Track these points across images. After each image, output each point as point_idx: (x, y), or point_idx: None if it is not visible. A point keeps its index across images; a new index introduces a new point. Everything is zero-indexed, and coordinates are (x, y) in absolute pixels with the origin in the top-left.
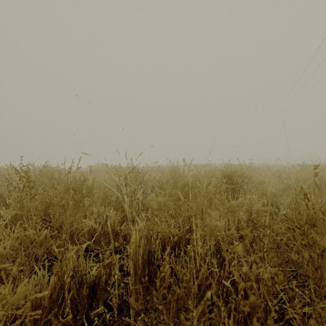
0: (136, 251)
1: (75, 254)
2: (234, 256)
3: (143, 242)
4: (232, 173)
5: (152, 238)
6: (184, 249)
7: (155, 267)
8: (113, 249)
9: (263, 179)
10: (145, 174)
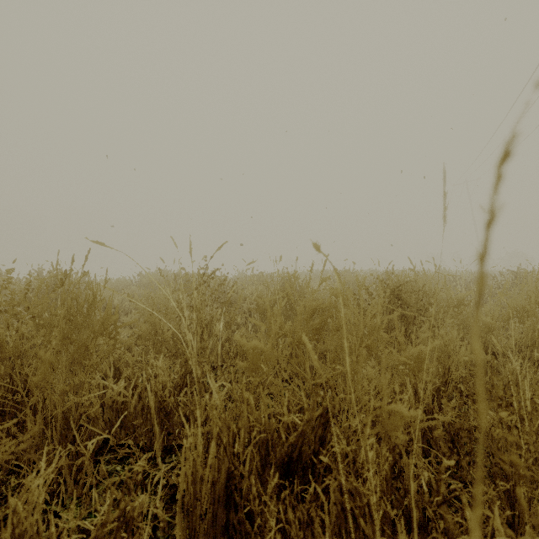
0: (194, 479)
1: (70, 463)
2: (438, 490)
3: (213, 453)
4: (401, 285)
5: (236, 440)
6: (311, 459)
7: (241, 516)
8: (131, 482)
9: (462, 296)
10: (236, 289)
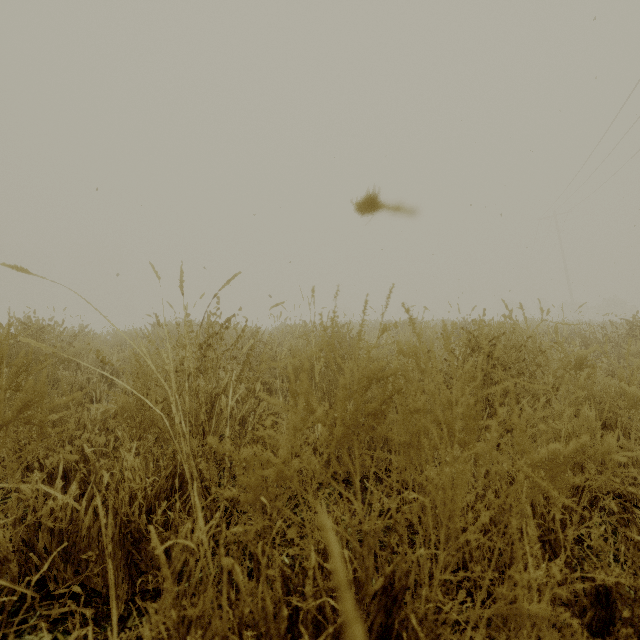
0: None
1: None
2: None
3: None
4: (495, 338)
5: None
6: None
7: None
8: None
9: (582, 354)
10: (271, 343)
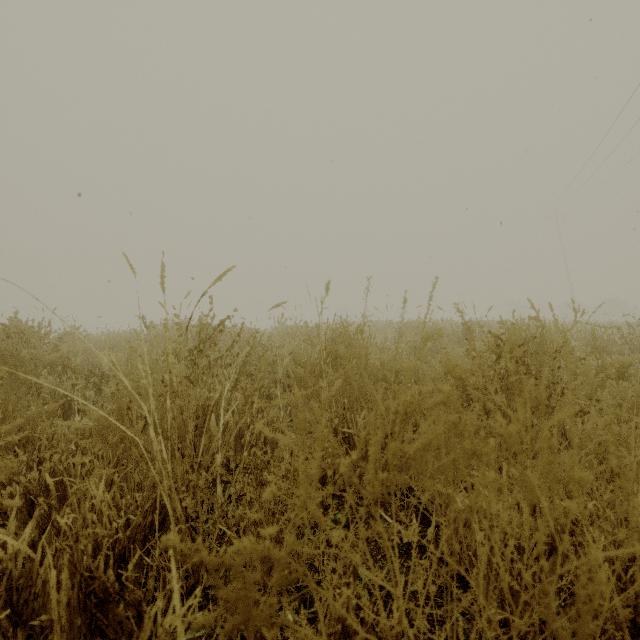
0: None
1: None
2: None
3: None
4: (525, 343)
5: None
6: None
7: None
8: None
9: (625, 361)
10: (270, 345)
